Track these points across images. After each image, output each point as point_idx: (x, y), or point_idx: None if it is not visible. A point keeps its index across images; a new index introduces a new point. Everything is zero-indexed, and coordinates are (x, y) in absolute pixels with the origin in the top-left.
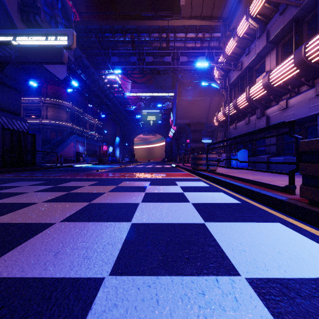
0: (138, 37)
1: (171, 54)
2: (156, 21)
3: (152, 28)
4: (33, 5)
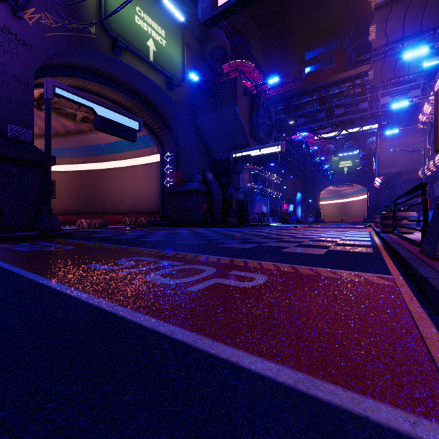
0: (326, 92)
1: (367, 99)
2: (348, 71)
3: (342, 79)
4: (257, 126)
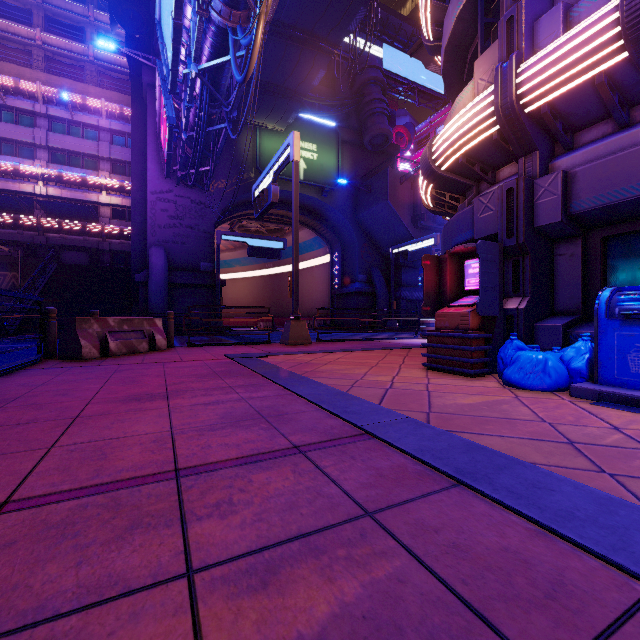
0: None
1: None
2: None
3: None
4: (420, 214)
